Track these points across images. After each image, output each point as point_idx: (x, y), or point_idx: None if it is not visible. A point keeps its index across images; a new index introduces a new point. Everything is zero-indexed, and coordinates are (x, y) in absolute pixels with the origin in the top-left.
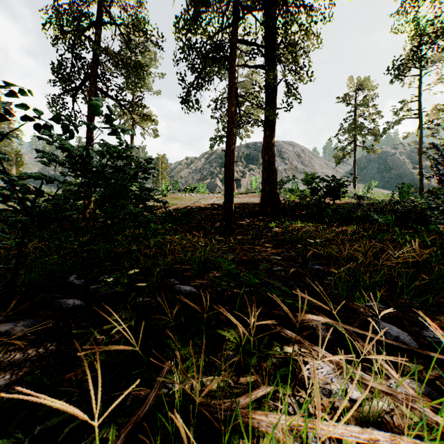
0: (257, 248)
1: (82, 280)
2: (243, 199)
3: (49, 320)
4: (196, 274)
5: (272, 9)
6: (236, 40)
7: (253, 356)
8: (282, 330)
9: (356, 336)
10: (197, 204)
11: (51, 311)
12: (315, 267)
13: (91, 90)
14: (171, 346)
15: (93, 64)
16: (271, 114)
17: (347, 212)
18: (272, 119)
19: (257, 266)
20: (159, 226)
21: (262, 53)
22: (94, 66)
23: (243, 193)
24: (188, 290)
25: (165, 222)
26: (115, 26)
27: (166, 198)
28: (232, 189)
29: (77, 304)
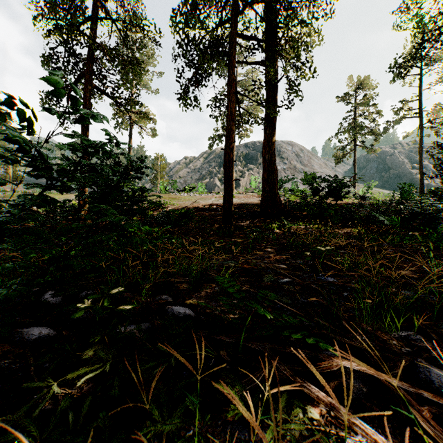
0: (259, 254)
1: (59, 298)
2: (242, 199)
3: (4, 359)
4: (193, 288)
5: (273, 1)
6: (236, 35)
7: (267, 429)
8: (303, 384)
9: (404, 392)
10: (195, 204)
11: (10, 344)
12: (327, 279)
13: (86, 87)
14: (153, 415)
15: (88, 60)
16: (272, 112)
17: (350, 213)
18: (273, 117)
19: (260, 276)
20: (155, 228)
21: (263, 48)
22: (89, 63)
23: (242, 193)
24: (182, 312)
25: (162, 223)
26: (111, 22)
27: (164, 198)
28: (232, 190)
29: (44, 334)
